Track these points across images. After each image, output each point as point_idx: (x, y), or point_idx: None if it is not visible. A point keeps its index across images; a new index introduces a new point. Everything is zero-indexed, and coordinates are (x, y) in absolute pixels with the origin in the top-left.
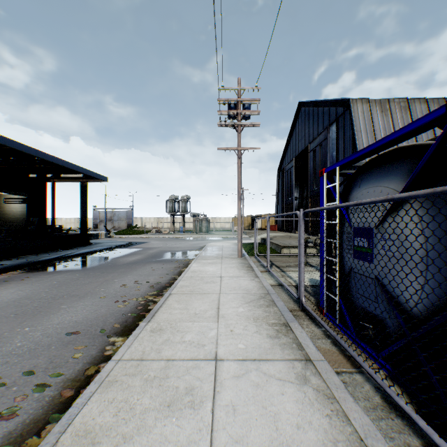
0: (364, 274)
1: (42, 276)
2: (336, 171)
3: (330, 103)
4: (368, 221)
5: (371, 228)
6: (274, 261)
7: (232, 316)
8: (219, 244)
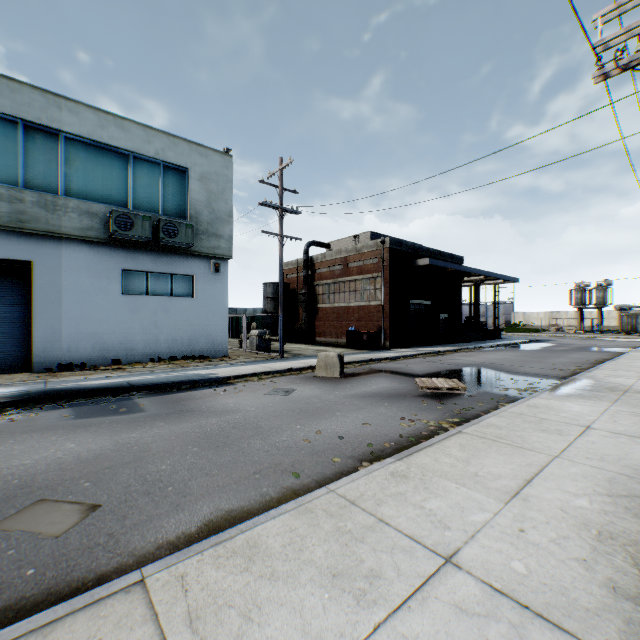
0: None
1: (511, 350)
2: None
3: None
4: None
5: None
6: None
7: None
8: None
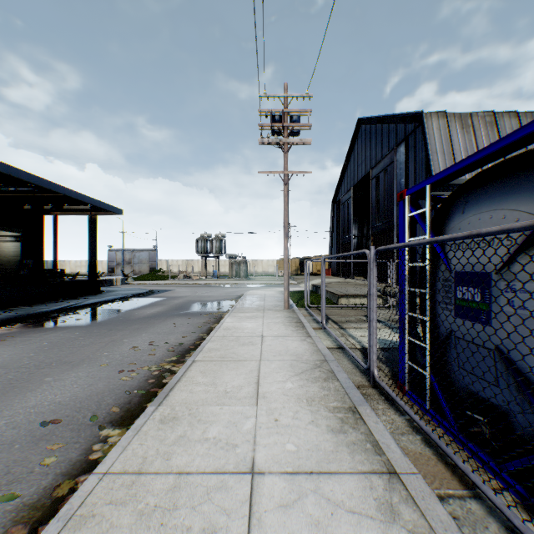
0: (474, 342)
1: (31, 335)
2: (426, 191)
3: (398, 118)
4: (482, 262)
5: (488, 272)
6: (329, 315)
7: (276, 395)
8: (261, 293)
